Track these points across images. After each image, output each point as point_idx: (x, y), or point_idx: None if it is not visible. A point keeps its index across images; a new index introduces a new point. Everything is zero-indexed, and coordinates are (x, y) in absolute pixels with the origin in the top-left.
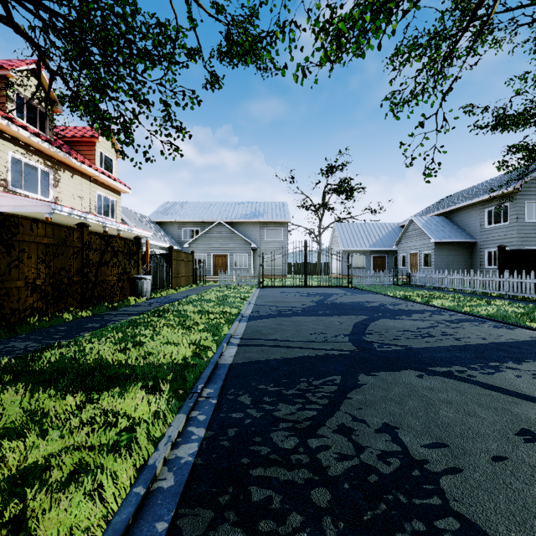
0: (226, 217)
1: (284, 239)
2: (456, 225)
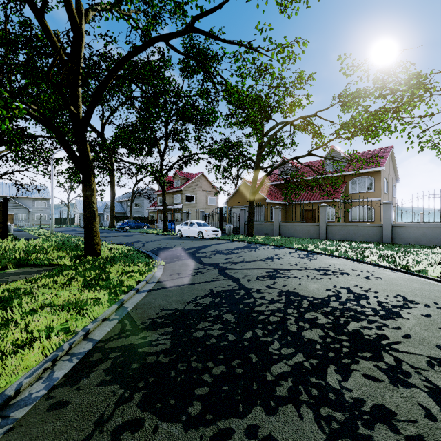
0: (9, 194)
1: (47, 206)
2: (122, 206)
